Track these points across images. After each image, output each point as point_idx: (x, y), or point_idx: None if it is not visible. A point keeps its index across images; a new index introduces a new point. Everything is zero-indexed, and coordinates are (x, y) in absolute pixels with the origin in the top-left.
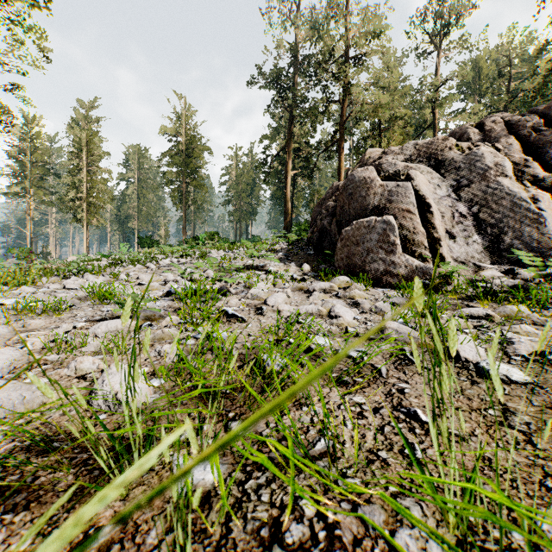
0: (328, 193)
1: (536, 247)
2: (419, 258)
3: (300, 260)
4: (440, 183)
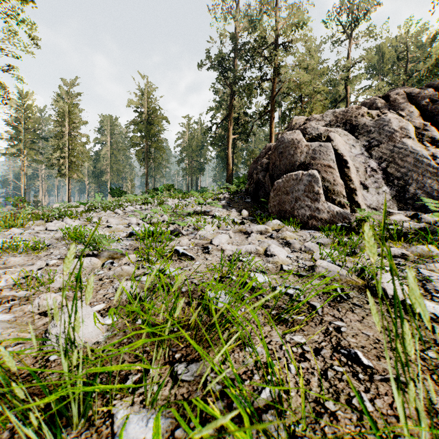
0: (262, 153)
1: (436, 196)
2: (338, 205)
3: (240, 206)
4: (354, 143)
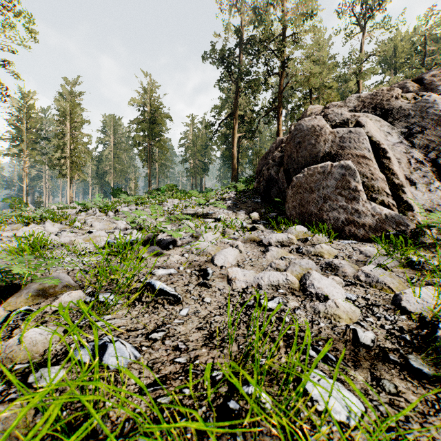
0: (272, 147)
1: None
2: (380, 206)
3: (248, 207)
4: (389, 131)
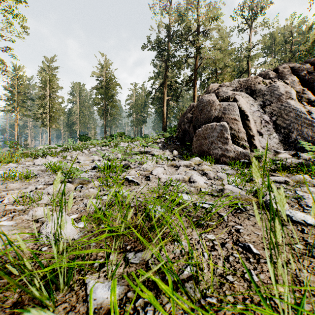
0: (187, 109)
1: (310, 140)
2: (242, 147)
3: (171, 148)
4: (253, 103)
